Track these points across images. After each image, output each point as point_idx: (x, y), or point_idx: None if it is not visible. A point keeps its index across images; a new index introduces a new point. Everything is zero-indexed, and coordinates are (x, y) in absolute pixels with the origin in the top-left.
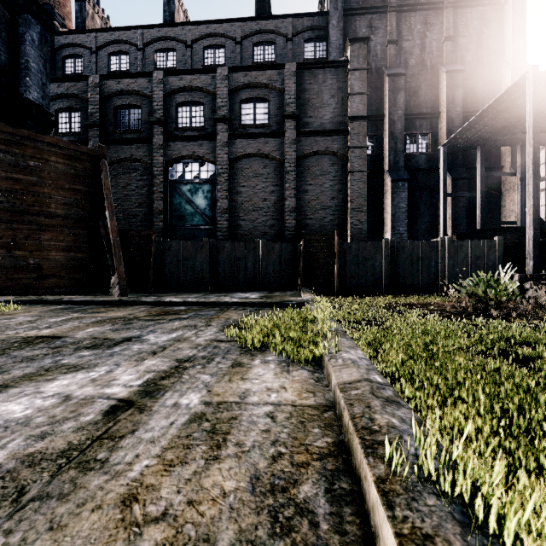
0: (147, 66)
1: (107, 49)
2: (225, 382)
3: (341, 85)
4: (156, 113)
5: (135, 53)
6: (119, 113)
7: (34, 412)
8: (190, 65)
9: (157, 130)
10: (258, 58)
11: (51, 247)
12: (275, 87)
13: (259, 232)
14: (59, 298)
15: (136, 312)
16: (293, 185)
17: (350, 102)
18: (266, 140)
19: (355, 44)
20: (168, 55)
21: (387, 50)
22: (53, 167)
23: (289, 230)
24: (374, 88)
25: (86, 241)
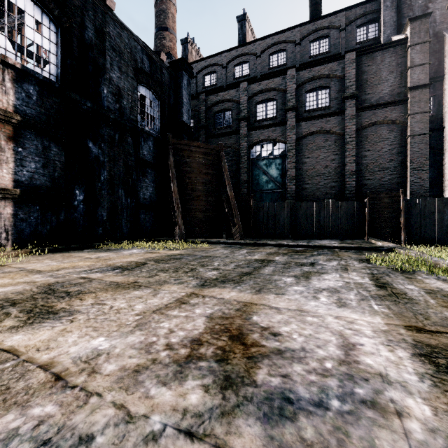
0: (228, 78)
1: (202, 73)
2: (417, 283)
3: (400, 61)
4: (242, 113)
5: (220, 71)
6: (217, 116)
7: (344, 284)
8: (259, 70)
9: (243, 124)
10: (313, 52)
11: (196, 210)
12: (336, 75)
13: (321, 192)
14: (217, 240)
15: (277, 250)
16: (353, 153)
17: (410, 74)
18: (327, 119)
19: (415, 22)
20: (243, 66)
21: (447, 13)
22: (197, 161)
23: (349, 190)
24: (432, 52)
25: (213, 205)
